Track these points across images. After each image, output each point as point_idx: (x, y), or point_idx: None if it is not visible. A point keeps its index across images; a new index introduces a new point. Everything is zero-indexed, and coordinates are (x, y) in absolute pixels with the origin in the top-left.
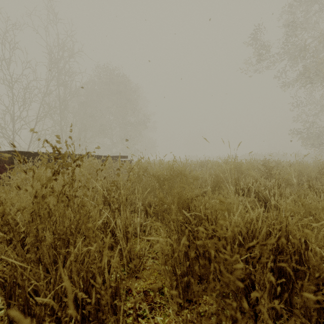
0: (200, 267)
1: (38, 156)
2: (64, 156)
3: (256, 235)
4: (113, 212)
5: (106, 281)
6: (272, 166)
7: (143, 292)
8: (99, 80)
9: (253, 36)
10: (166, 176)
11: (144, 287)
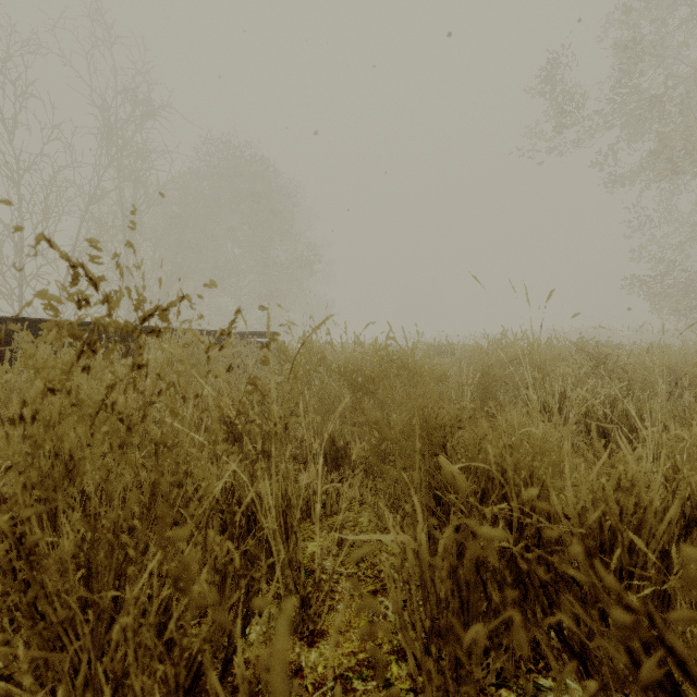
0: (491, 610)
1: None
2: (111, 297)
3: (648, 525)
4: (250, 462)
5: (239, 685)
6: (604, 352)
7: (333, 680)
8: (210, 170)
9: (547, 73)
10: (372, 374)
11: (336, 664)
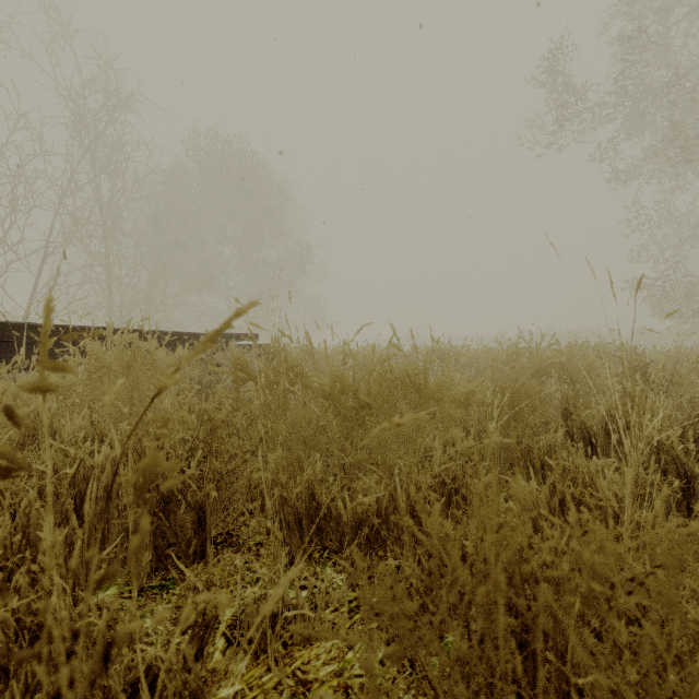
0: None
1: (1, 334)
2: None
3: None
4: None
5: None
6: (644, 360)
7: None
8: (198, 164)
9: (548, 65)
10: (369, 399)
11: None
